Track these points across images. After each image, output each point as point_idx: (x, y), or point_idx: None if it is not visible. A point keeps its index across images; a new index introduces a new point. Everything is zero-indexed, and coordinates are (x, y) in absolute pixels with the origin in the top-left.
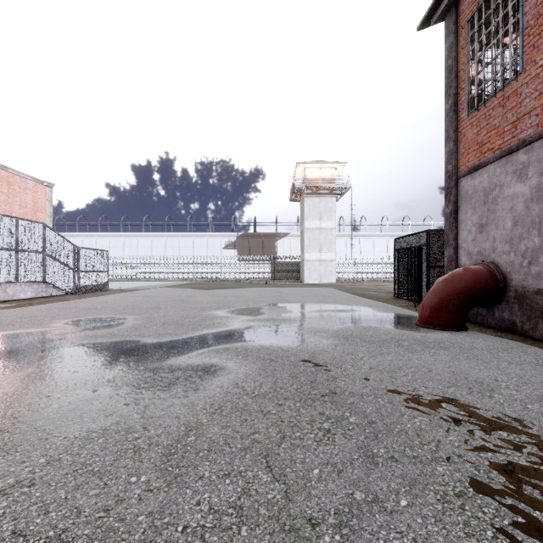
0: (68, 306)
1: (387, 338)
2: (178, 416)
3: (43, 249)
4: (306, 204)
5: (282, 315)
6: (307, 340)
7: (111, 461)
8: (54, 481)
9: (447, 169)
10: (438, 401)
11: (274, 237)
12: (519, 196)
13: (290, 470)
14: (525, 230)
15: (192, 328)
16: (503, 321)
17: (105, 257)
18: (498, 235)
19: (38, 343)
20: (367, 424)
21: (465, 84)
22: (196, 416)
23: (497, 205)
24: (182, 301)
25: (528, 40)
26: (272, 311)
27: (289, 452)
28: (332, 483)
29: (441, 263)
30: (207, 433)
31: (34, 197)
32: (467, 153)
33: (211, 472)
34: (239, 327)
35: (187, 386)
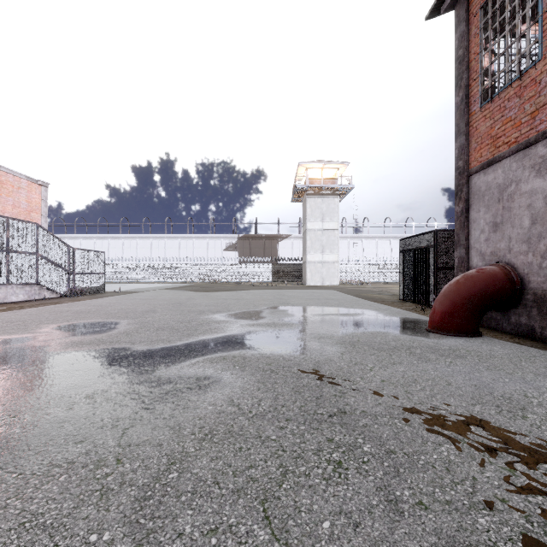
0: (60, 310)
1: (397, 345)
2: (161, 443)
3: (36, 250)
4: (308, 205)
5: (284, 319)
6: (311, 347)
7: (70, 510)
8: None
9: (458, 165)
10: (464, 423)
11: (275, 239)
12: (538, 192)
13: (294, 523)
14: (545, 228)
15: (187, 334)
16: (520, 327)
17: (102, 258)
18: (514, 234)
19: (18, 351)
20: (385, 454)
21: (477, 75)
22: (182, 443)
23: (513, 202)
24: (180, 304)
25: None
26: (273, 315)
27: (292, 495)
28: (347, 543)
29: (449, 264)
30: (193, 468)
31: (28, 196)
32: (480, 147)
33: (194, 525)
34: (238, 332)
35: (176, 403)
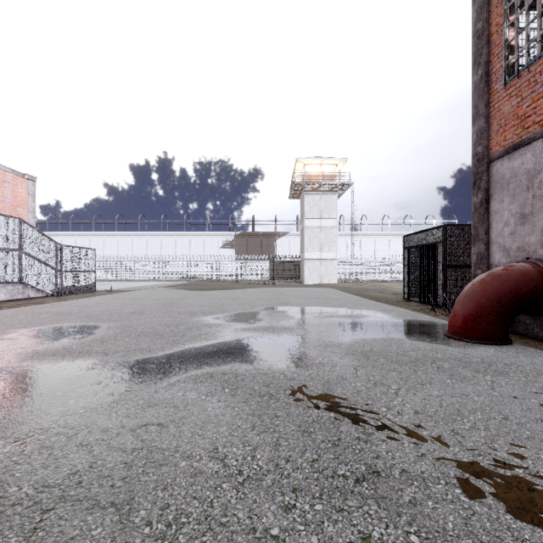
0: (39, 311)
1: (418, 357)
2: None
3: (20, 247)
4: (306, 202)
5: (283, 322)
6: (317, 360)
7: None
8: None
9: (476, 151)
10: None
11: (273, 237)
12: None
13: None
14: None
15: (172, 341)
16: None
17: (92, 256)
18: None
19: None
20: None
21: (500, 48)
22: None
23: None
24: (171, 304)
25: None
26: (271, 317)
27: None
28: None
29: (460, 262)
30: None
31: (13, 191)
32: (503, 130)
33: None
34: (231, 339)
35: (135, 455)
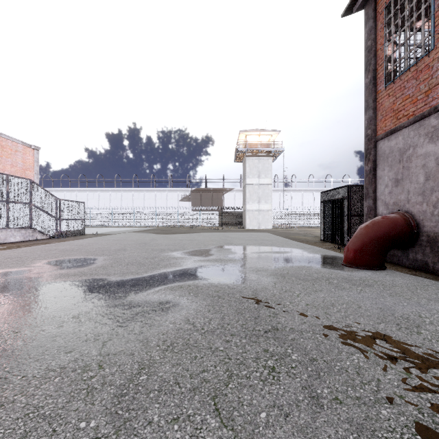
0: (49, 248)
1: (318, 277)
2: (133, 353)
3: (30, 201)
4: (247, 165)
5: (228, 256)
6: (250, 278)
7: (63, 404)
8: (3, 427)
9: (367, 133)
10: (371, 337)
11: (221, 192)
12: (431, 155)
13: (238, 413)
14: (436, 184)
15: (151, 268)
16: (416, 262)
17: (82, 207)
18: (412, 188)
19: (17, 281)
20: (309, 362)
21: (382, 61)
22: (149, 353)
23: (411, 163)
24: (145, 244)
25: (438, 21)
26: (220, 253)
27: (236, 393)
28: (279, 429)
29: (360, 212)
30: (158, 372)
31: (23, 158)
32: (385, 119)
33: (160, 416)
34: (192, 266)
35: (144, 322)
